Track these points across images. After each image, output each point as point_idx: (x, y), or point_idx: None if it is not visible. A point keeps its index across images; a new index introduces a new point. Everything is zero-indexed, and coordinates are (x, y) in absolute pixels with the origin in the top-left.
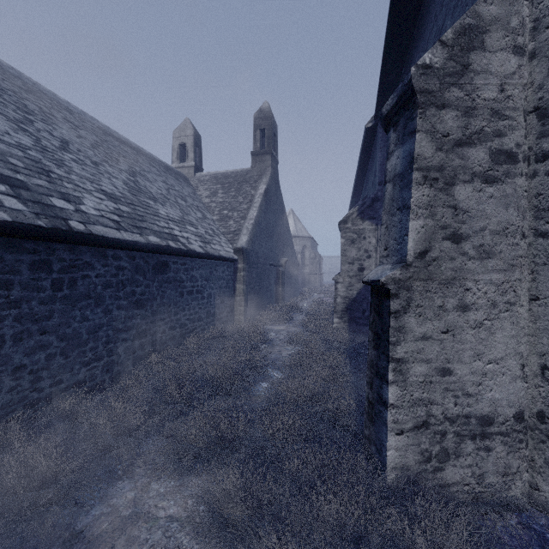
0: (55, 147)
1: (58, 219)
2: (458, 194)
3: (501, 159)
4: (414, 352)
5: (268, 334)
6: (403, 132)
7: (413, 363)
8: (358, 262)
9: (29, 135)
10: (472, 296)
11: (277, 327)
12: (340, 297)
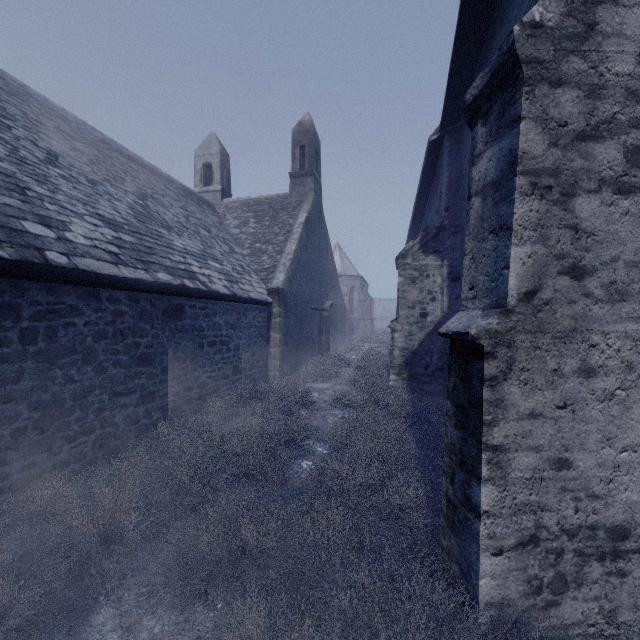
0: (38, 160)
1: (30, 248)
2: (580, 209)
3: (639, 160)
4: (518, 437)
5: (309, 394)
6: (498, 123)
7: (516, 451)
8: (419, 305)
9: (3, 142)
10: (599, 355)
11: (320, 385)
12: (398, 348)
